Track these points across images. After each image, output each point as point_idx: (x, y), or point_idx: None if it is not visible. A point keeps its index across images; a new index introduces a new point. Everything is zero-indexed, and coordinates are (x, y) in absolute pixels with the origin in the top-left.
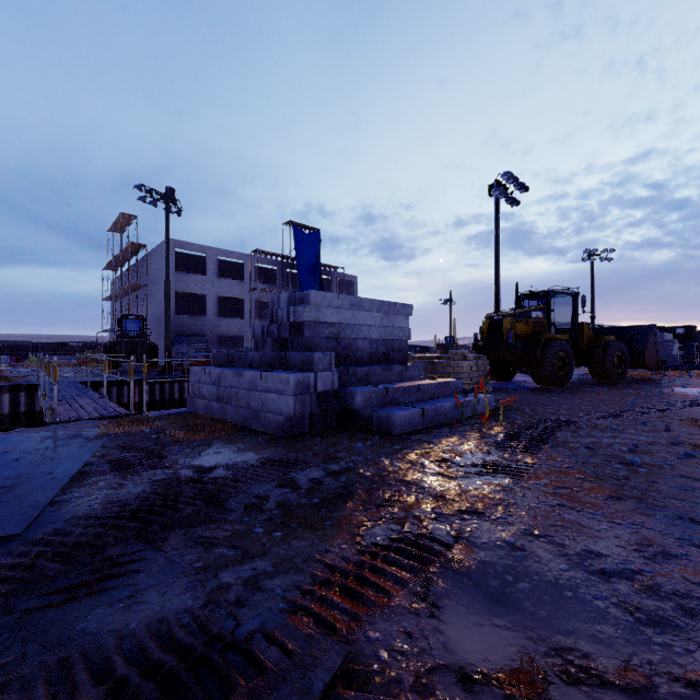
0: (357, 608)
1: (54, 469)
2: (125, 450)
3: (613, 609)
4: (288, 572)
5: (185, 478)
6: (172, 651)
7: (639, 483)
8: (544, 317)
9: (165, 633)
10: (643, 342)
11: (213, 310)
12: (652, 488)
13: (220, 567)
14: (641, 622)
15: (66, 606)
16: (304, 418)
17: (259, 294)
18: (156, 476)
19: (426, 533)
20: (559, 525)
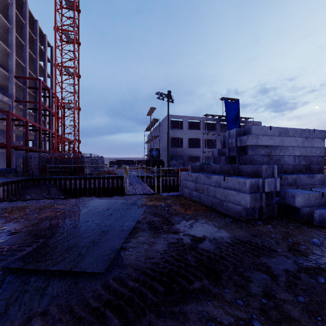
0: None
1: (123, 223)
2: (153, 215)
3: None
4: None
5: (187, 245)
6: None
7: None
8: None
9: None
10: None
11: (186, 144)
12: None
13: None
14: None
15: None
16: (255, 209)
17: (207, 136)
18: (170, 239)
19: None
20: None
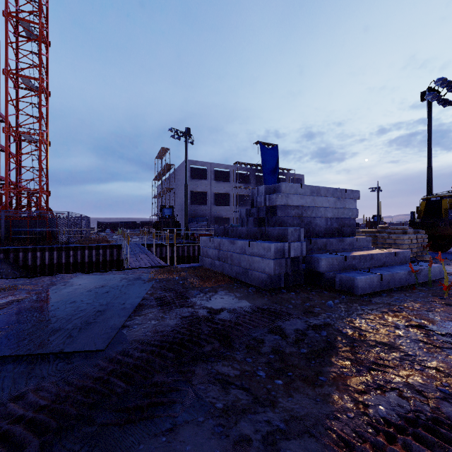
0: None
1: (125, 301)
2: (164, 290)
3: None
4: (301, 435)
5: (202, 317)
6: None
7: None
8: None
9: None
10: None
11: (211, 201)
12: None
13: (238, 412)
14: None
15: (126, 427)
16: (280, 276)
17: (238, 190)
18: (184, 313)
19: (441, 416)
20: None
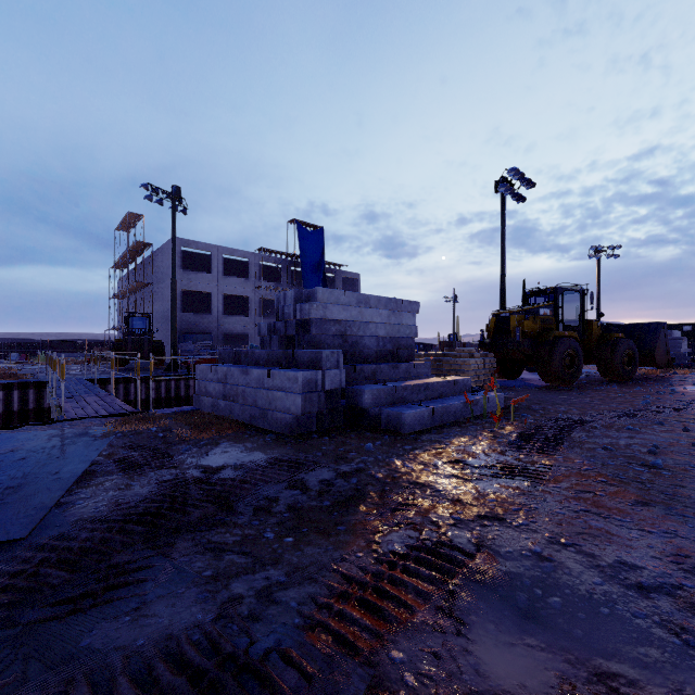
0: (378, 625)
1: (60, 469)
2: (131, 448)
3: (656, 629)
4: (302, 583)
5: (192, 479)
6: (182, 672)
7: (665, 488)
8: (551, 314)
9: (175, 652)
10: (653, 340)
11: (218, 307)
12: (680, 492)
13: (231, 576)
14: (689, 645)
15: (70, 618)
16: (312, 417)
17: (264, 292)
18: (164, 476)
19: (445, 540)
20: (586, 533)
